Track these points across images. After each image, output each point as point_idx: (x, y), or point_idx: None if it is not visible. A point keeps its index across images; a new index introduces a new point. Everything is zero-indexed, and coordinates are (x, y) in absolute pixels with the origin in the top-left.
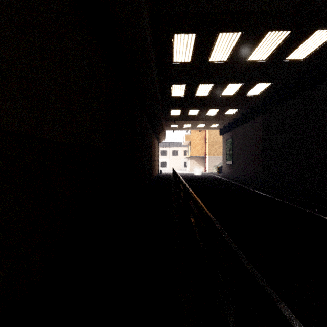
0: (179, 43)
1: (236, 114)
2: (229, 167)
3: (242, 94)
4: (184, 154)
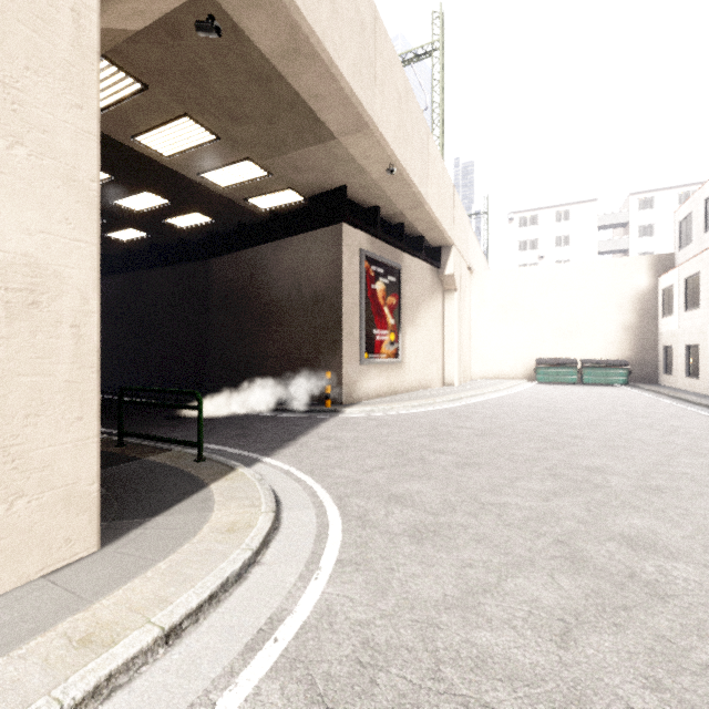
0: None
1: None
2: None
3: None
4: None
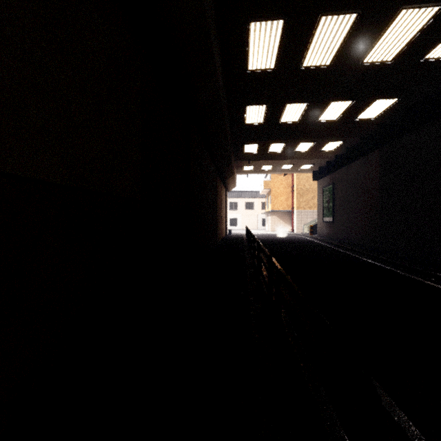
0: (258, 37)
1: (339, 149)
2: (328, 226)
3: (351, 117)
4: (261, 207)
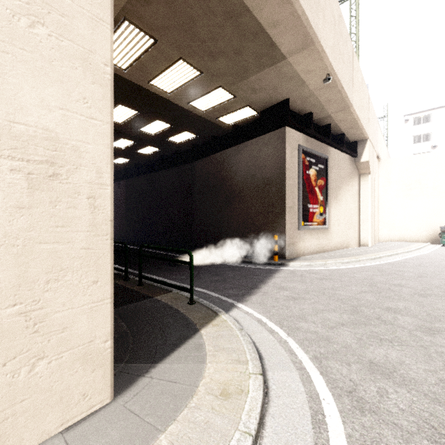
0: None
1: None
2: None
3: None
4: None
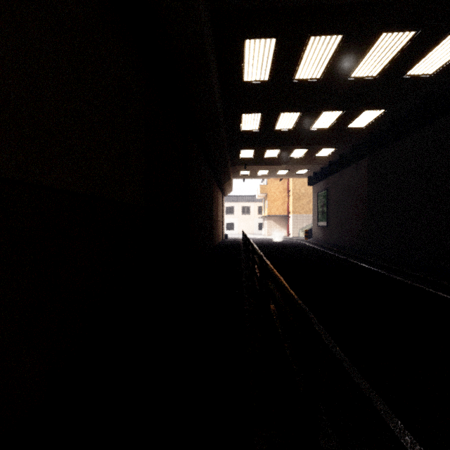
0: (252, 52)
1: (332, 155)
2: (322, 231)
3: (342, 126)
4: (258, 211)
